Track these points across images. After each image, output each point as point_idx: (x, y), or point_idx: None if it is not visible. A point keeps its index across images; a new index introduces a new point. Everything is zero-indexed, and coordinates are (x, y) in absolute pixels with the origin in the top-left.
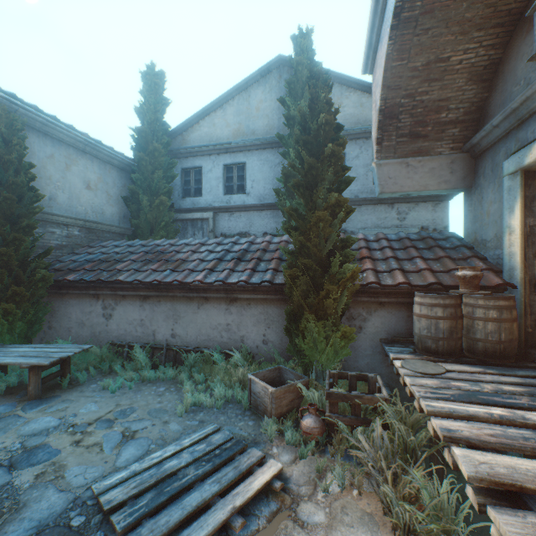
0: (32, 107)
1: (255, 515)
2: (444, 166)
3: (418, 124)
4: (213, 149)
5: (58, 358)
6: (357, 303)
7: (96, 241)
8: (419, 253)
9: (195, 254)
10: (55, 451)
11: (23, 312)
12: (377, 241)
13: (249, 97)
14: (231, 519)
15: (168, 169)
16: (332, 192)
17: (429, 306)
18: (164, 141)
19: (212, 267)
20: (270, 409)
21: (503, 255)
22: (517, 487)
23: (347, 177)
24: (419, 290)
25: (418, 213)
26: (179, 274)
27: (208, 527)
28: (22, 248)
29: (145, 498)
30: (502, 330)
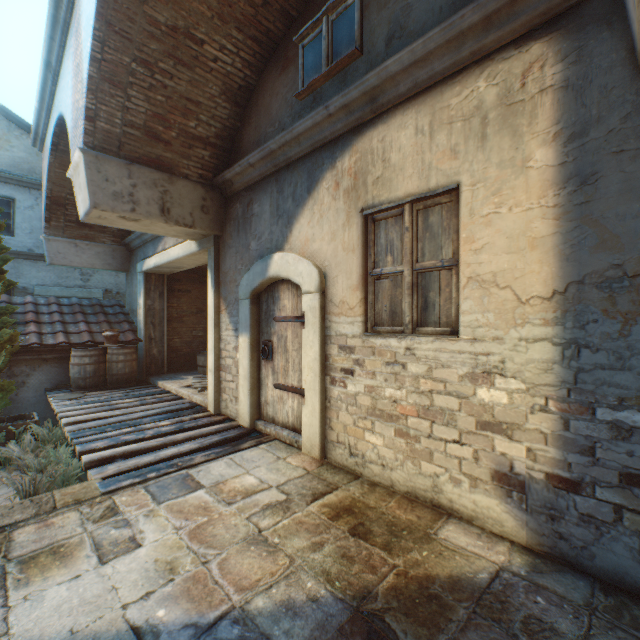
0: None
1: None
2: (108, 252)
3: None
4: None
5: None
6: (21, 362)
7: None
8: (86, 318)
9: None
10: None
11: None
12: (49, 305)
13: None
14: None
15: None
16: None
17: (81, 357)
18: None
19: None
20: None
21: (138, 321)
22: (85, 421)
23: (6, 256)
24: (79, 346)
25: (103, 276)
26: None
27: None
28: None
29: None
30: (127, 366)
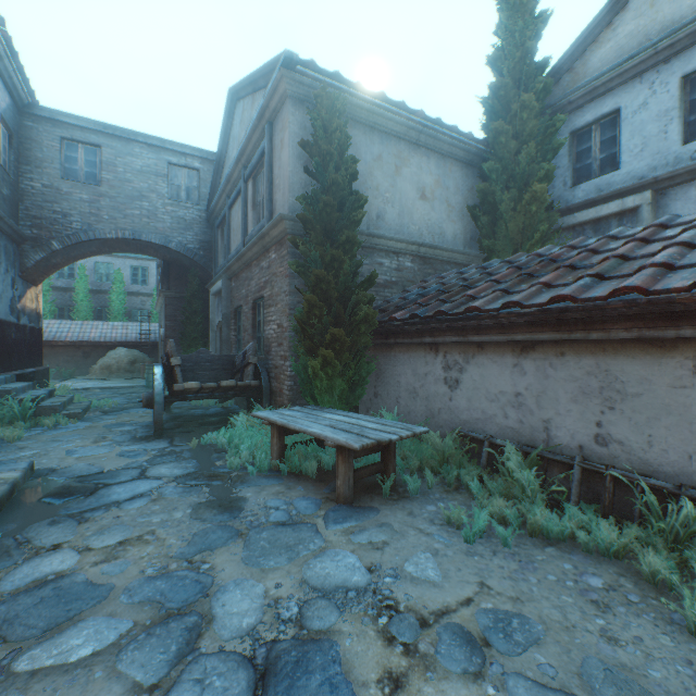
0: (356, 89)
1: None
2: None
3: None
4: (649, 55)
5: (373, 440)
6: None
7: (432, 275)
8: None
9: (649, 244)
10: (341, 692)
11: (345, 368)
12: None
13: None
14: None
15: (545, 138)
16: None
17: None
18: (538, 87)
19: None
20: None
21: None
22: None
23: None
24: None
25: None
26: (623, 281)
27: None
28: (341, 273)
29: None
30: None
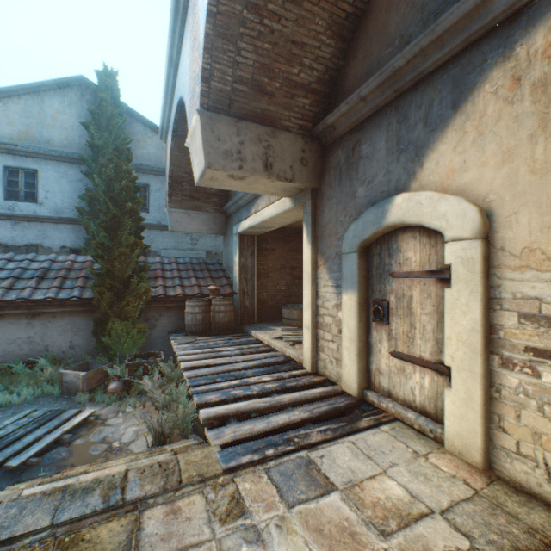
0: None
1: (78, 432)
2: (211, 219)
3: (195, 191)
4: None
5: None
6: (152, 309)
7: None
8: (195, 274)
9: None
10: None
11: None
12: (170, 264)
13: (42, 102)
14: (62, 437)
15: None
16: (132, 235)
17: (193, 306)
18: None
19: (9, 285)
20: (82, 388)
21: (234, 276)
22: (198, 366)
23: (143, 225)
24: (191, 297)
25: (206, 240)
26: None
27: (47, 441)
28: None
29: None
30: (227, 316)
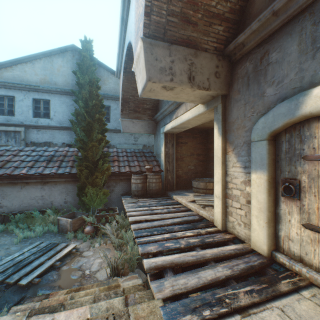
0: None
1: (65, 260)
2: (146, 124)
3: (136, 107)
4: (24, 87)
5: None
6: (111, 180)
7: None
8: (137, 158)
9: (16, 157)
10: None
11: None
12: (122, 152)
13: (52, 61)
14: (55, 263)
15: None
16: (99, 134)
17: (136, 179)
18: None
19: (31, 165)
20: (70, 229)
21: (161, 160)
22: (140, 221)
23: (106, 128)
24: (134, 173)
25: (142, 138)
26: (7, 169)
27: (45, 266)
28: None
29: (10, 270)
30: (157, 185)
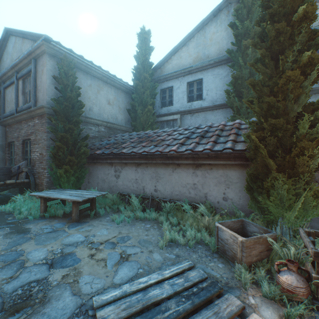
0: (80, 57)
1: None
2: None
3: None
4: (180, 73)
5: (87, 197)
6: None
7: (113, 134)
8: None
9: (170, 136)
10: (77, 260)
11: (75, 172)
12: None
13: (204, 33)
14: None
15: (152, 90)
16: (303, 54)
17: None
18: (150, 72)
19: (182, 142)
20: (239, 257)
21: None
22: None
23: (318, 38)
24: None
25: None
26: (159, 147)
27: None
28: (73, 134)
29: None
30: None
